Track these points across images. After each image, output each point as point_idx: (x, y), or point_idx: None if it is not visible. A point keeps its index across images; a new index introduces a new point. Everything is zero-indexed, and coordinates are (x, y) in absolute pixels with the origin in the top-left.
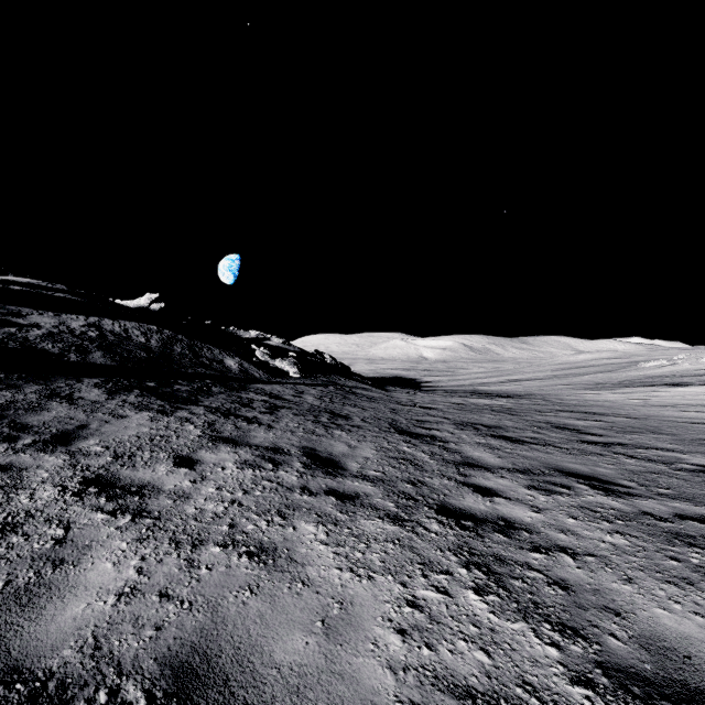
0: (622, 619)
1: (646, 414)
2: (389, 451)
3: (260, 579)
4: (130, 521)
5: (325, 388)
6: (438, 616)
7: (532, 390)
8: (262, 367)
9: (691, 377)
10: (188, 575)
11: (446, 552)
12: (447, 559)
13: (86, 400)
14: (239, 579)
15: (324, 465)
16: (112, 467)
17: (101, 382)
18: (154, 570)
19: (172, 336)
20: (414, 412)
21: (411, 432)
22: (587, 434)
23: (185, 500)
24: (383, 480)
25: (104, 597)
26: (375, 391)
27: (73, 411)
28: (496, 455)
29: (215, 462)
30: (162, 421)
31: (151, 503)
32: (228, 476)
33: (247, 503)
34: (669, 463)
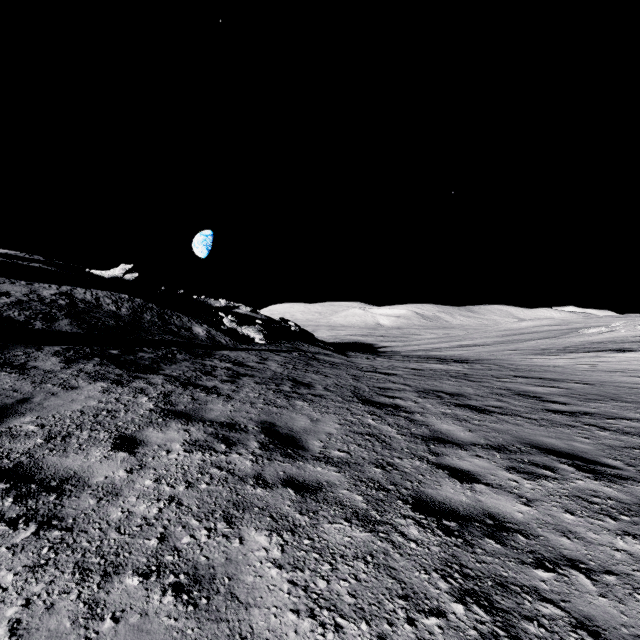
0: None
1: (599, 380)
2: (353, 424)
3: (184, 639)
4: (32, 535)
5: (289, 354)
6: None
7: (483, 355)
8: (229, 334)
9: (631, 343)
10: (83, 634)
11: (432, 574)
12: (435, 586)
13: (39, 369)
14: (154, 639)
15: (283, 444)
16: (39, 452)
17: (62, 350)
18: (36, 625)
19: (143, 304)
20: (376, 379)
21: (374, 401)
22: (550, 402)
23: (112, 499)
24: (349, 463)
25: None
26: (336, 357)
27: (20, 382)
28: (465, 428)
29: (161, 443)
30: (114, 392)
31: (68, 505)
32: (172, 462)
33: (187, 502)
34: None
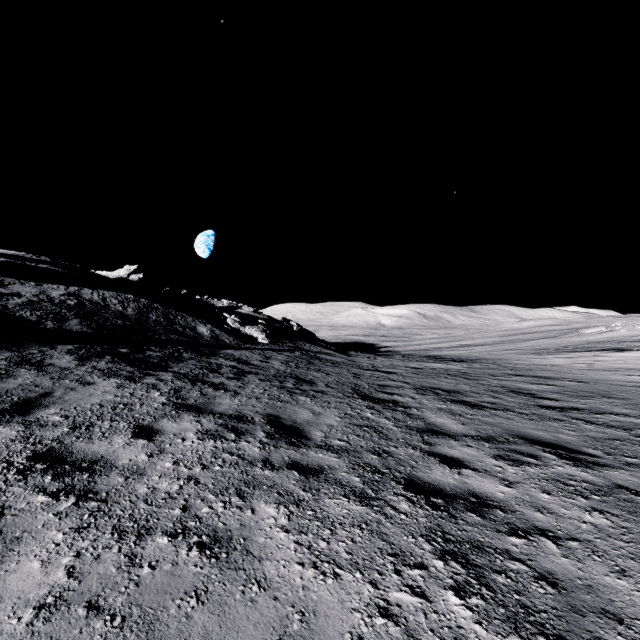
0: (627, 628)
1: (593, 378)
2: (353, 417)
3: (209, 581)
4: (73, 505)
5: (291, 353)
6: (417, 629)
7: (483, 355)
8: (233, 333)
9: (629, 342)
10: (127, 577)
11: (419, 538)
12: (420, 547)
13: (56, 367)
14: (185, 582)
15: (288, 434)
16: (67, 439)
17: (75, 349)
18: (88, 570)
19: (148, 305)
20: (376, 377)
21: (374, 397)
22: (543, 398)
23: (138, 478)
24: (348, 451)
25: (19, 612)
26: (338, 356)
27: (40, 378)
28: (458, 421)
29: (176, 432)
30: (128, 388)
31: (100, 482)
32: (187, 448)
33: (204, 481)
34: (628, 429)
